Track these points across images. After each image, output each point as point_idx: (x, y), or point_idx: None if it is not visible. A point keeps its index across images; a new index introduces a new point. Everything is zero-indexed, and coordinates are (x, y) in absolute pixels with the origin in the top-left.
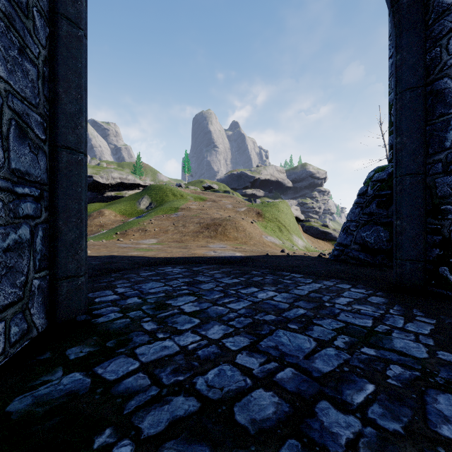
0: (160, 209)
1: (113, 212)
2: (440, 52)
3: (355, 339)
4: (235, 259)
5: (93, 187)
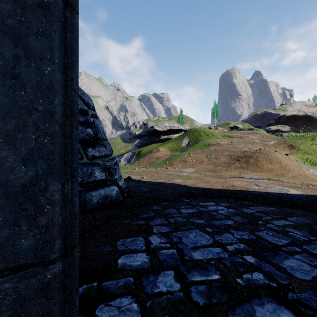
0: (196, 145)
1: (165, 149)
2: None
3: None
4: (295, 199)
5: (154, 133)
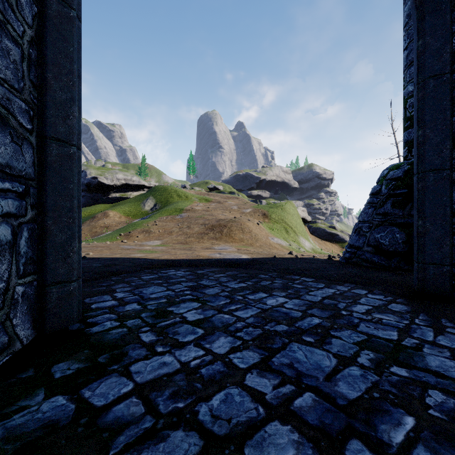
0: (165, 210)
1: (117, 213)
2: None
3: (381, 355)
4: (241, 262)
5: (98, 188)
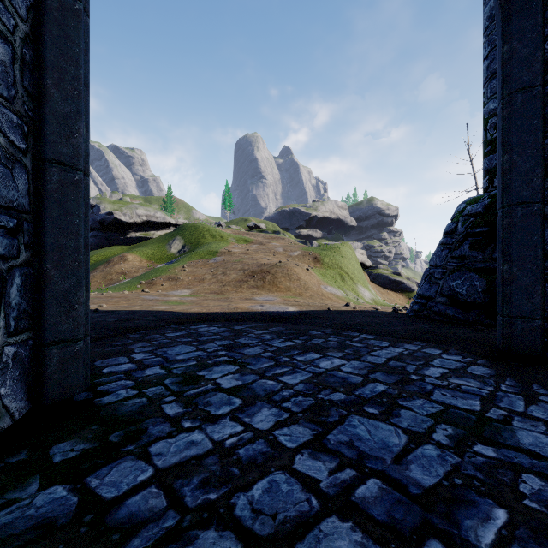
0: (195, 253)
1: (138, 256)
2: None
3: (462, 430)
4: (288, 315)
5: (114, 226)
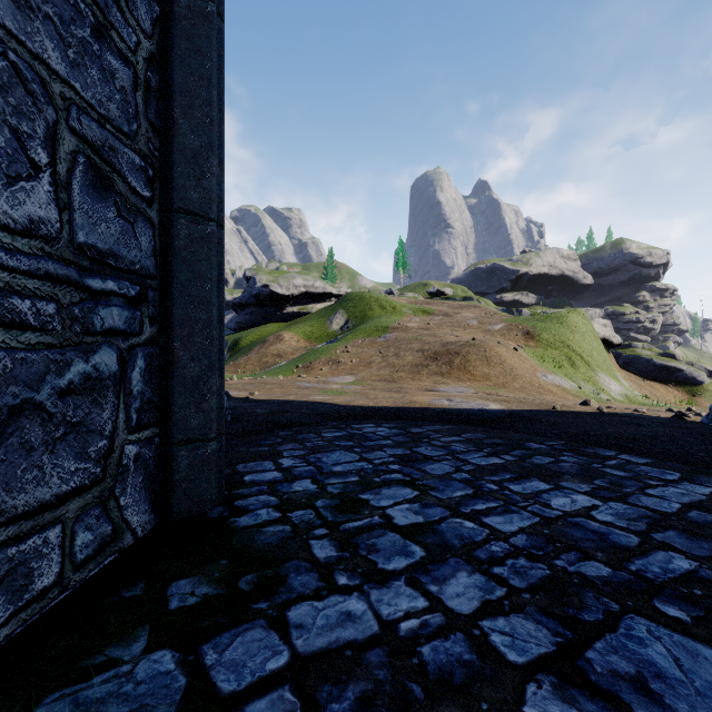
0: (361, 329)
1: (295, 335)
2: None
3: None
4: (489, 415)
5: (270, 301)
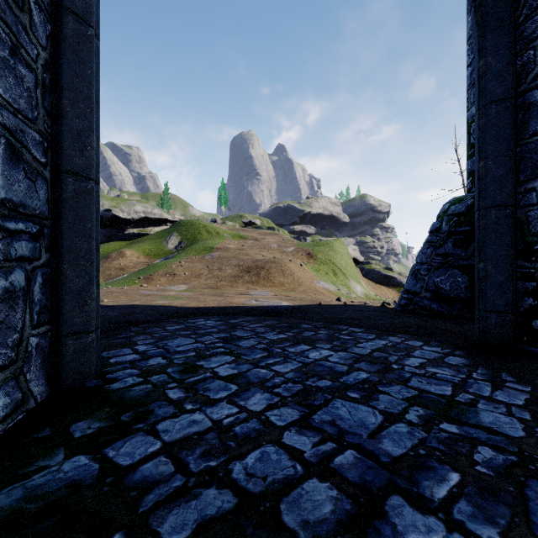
0: (192, 249)
1: (135, 252)
2: (533, 56)
3: (432, 411)
4: (281, 309)
5: (112, 223)
